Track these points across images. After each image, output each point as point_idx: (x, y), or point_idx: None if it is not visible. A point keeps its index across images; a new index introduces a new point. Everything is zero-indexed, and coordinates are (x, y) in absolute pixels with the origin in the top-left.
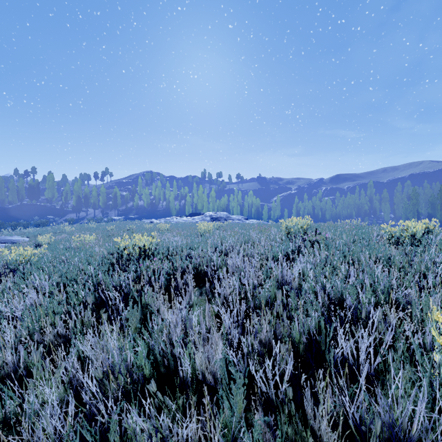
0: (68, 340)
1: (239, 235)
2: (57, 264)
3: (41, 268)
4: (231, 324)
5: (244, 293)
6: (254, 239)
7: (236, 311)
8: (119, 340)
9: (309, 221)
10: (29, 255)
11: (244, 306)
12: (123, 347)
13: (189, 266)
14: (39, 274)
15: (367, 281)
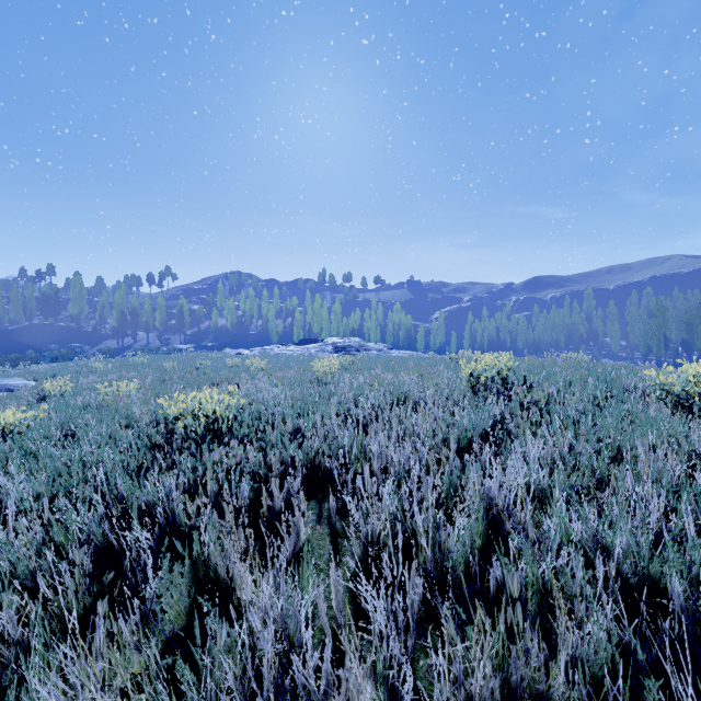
0: (28, 650)
1: (388, 388)
2: (51, 448)
3: (28, 451)
4: (388, 613)
5: (410, 527)
6: (414, 396)
7: (397, 580)
8: (138, 654)
9: (511, 362)
10: (11, 424)
11: (419, 583)
12: (147, 668)
13: (297, 458)
14: (21, 464)
15: (690, 522)
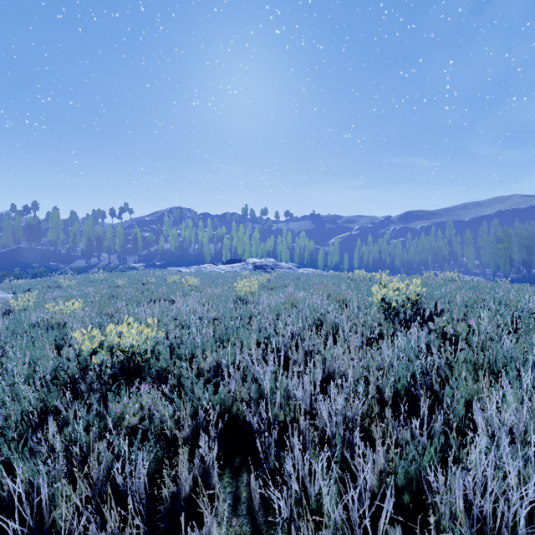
0: None
1: (305, 313)
2: None
3: None
4: None
5: None
6: (331, 322)
7: None
8: None
9: (420, 288)
10: None
11: None
12: None
13: (212, 412)
14: None
15: None
